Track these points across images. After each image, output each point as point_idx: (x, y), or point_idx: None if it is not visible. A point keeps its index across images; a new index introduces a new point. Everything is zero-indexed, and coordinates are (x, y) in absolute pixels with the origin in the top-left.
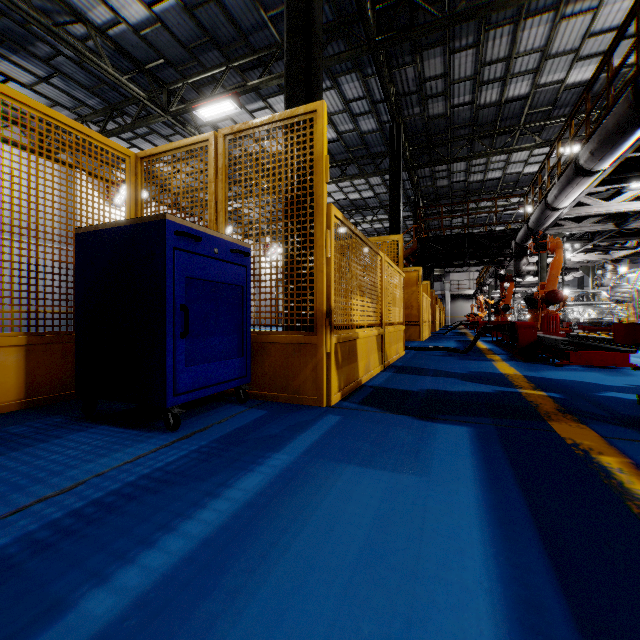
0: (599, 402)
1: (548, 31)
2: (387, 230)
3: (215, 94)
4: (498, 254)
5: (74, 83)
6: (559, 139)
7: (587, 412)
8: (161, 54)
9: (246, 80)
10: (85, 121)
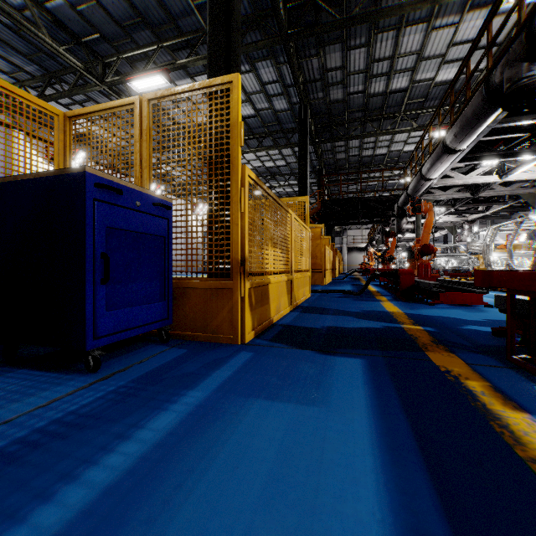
0: (463, 334)
1: (422, 38)
2: (297, 193)
3: (147, 69)
4: (384, 215)
5: (12, 49)
6: (431, 124)
7: (455, 343)
8: (97, 29)
9: (175, 59)
10: (24, 85)
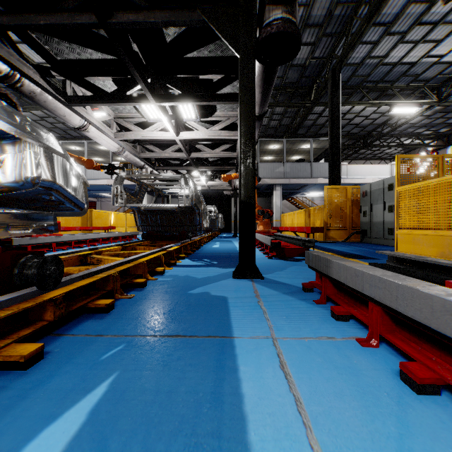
0: None
1: None
2: None
3: None
4: None
5: None
6: None
7: None
8: None
9: None
10: None
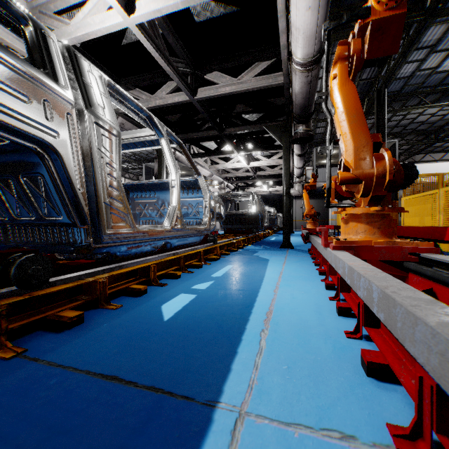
0: None
1: None
2: None
3: None
4: None
5: None
6: None
7: None
8: None
9: None
10: None
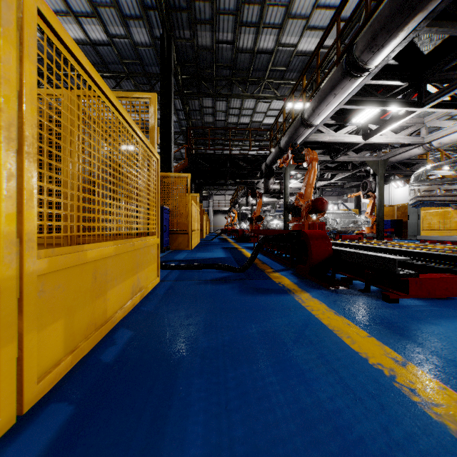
0: None
1: None
2: None
3: None
4: (250, 176)
5: None
6: (305, 72)
7: None
8: None
9: None
10: None
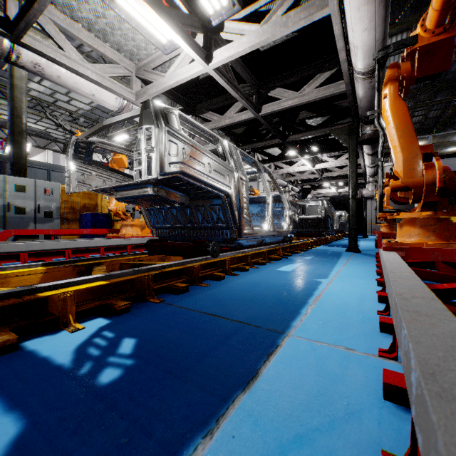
0: None
1: None
2: None
3: None
4: None
5: None
6: None
7: None
8: None
9: None
10: None
